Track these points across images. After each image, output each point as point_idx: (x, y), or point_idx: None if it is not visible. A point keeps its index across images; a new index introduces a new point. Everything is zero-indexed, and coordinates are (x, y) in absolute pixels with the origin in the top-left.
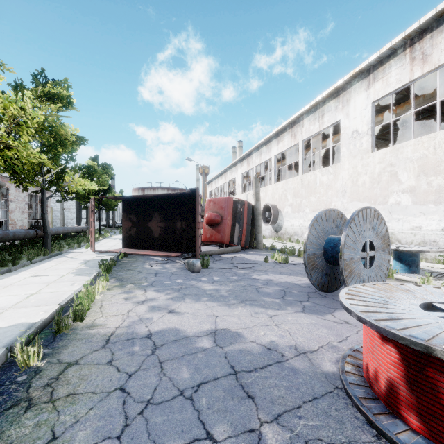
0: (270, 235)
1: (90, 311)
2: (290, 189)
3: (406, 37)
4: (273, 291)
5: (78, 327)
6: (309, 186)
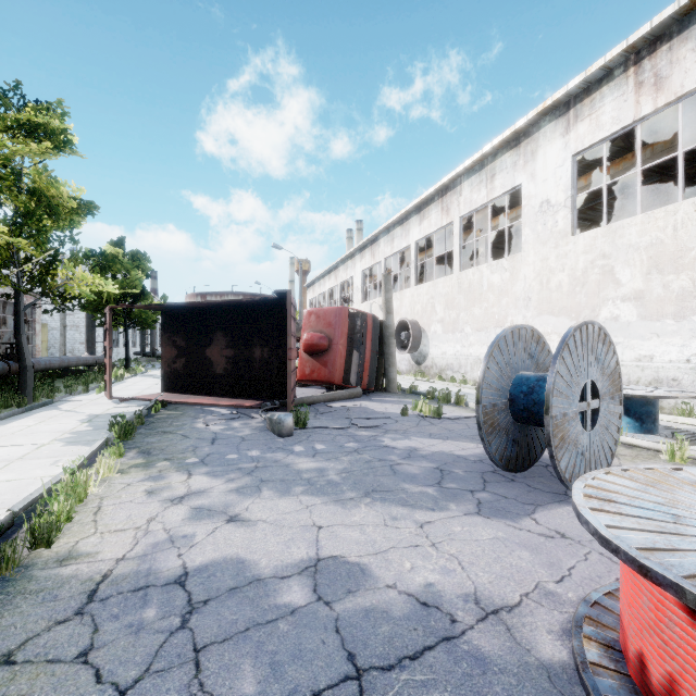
0: (407, 369)
1: (73, 521)
2: (440, 296)
3: (630, 49)
4: (421, 471)
5: (39, 560)
6: (470, 291)
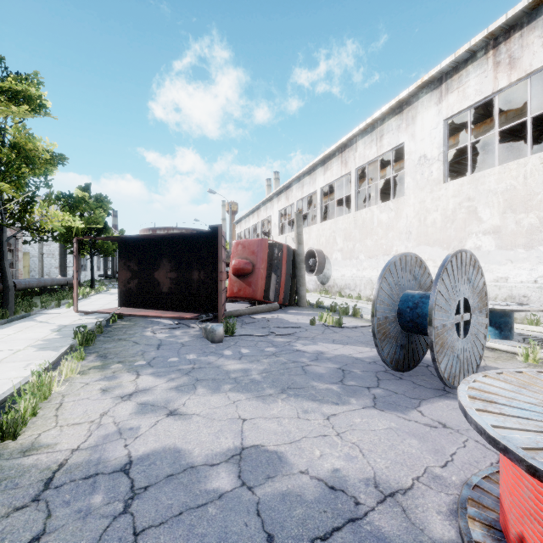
0: (314, 288)
1: (38, 416)
2: (340, 230)
3: (489, 36)
4: (327, 371)
5: (5, 451)
6: (364, 227)
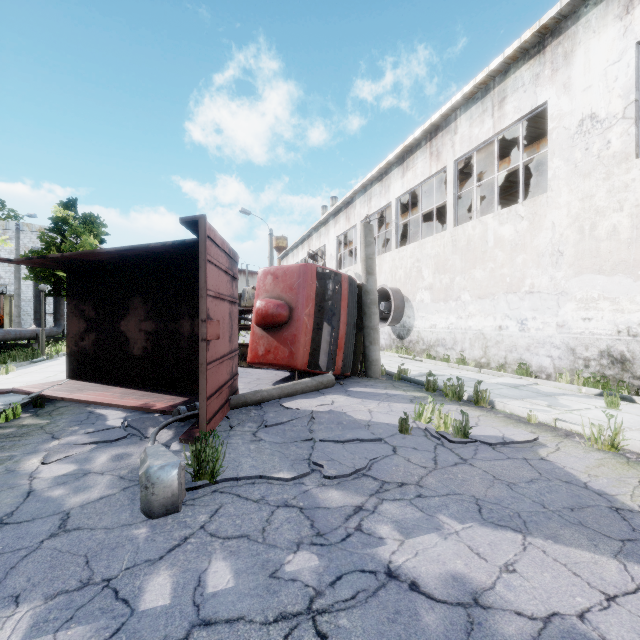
0: (387, 344)
1: None
2: (428, 258)
3: None
4: None
5: None
6: (469, 249)
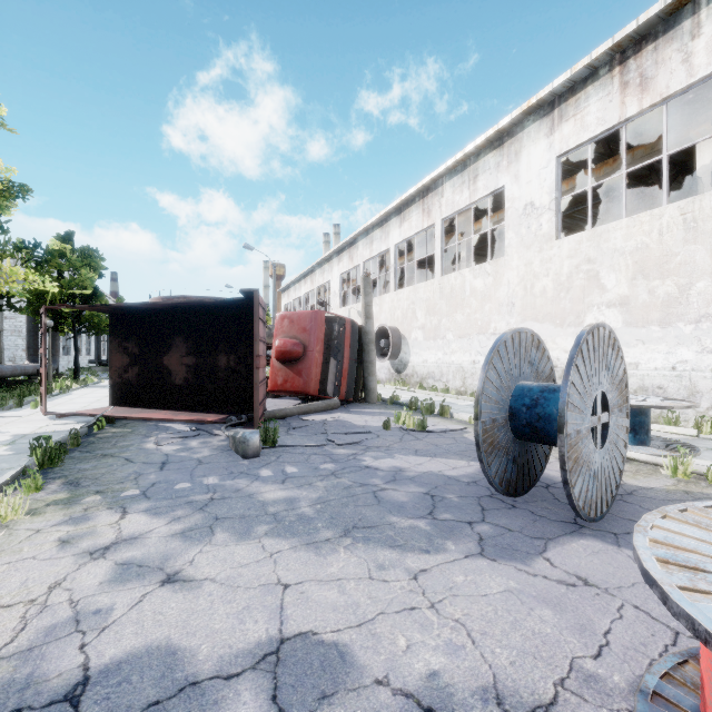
0: (387, 378)
1: None
2: (421, 301)
3: (615, 48)
4: (410, 498)
5: None
6: (452, 296)
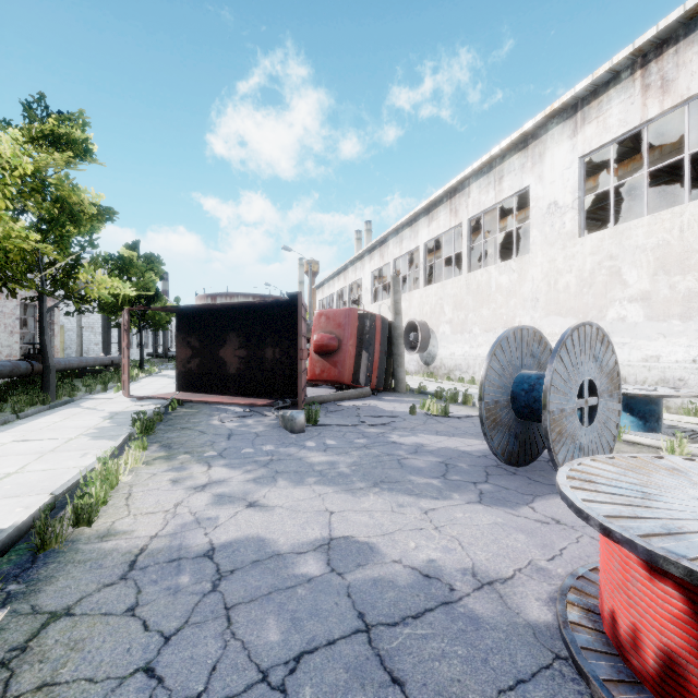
0: (416, 370)
1: (108, 505)
2: (448, 297)
3: (636, 53)
4: (427, 465)
5: (82, 536)
6: (478, 292)
